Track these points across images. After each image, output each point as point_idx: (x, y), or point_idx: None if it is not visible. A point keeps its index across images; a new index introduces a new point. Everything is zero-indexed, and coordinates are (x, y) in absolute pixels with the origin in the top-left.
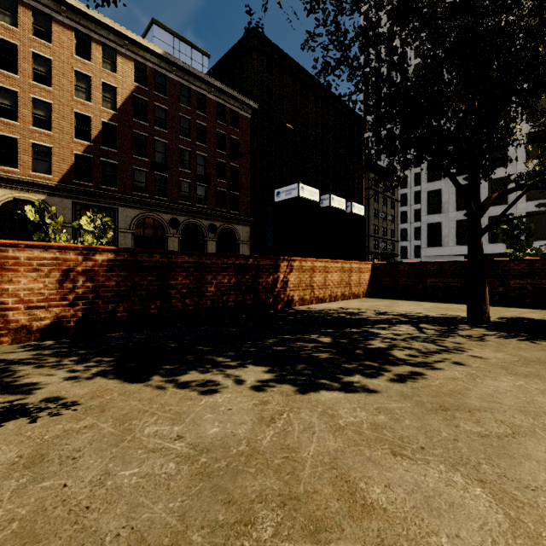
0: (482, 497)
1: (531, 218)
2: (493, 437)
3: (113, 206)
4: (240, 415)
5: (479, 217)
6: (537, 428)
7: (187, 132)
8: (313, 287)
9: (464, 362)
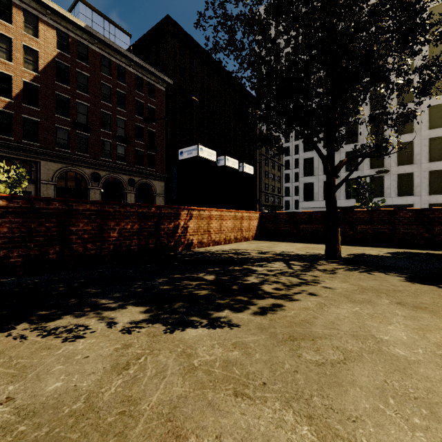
0: (307, 438)
1: (373, 181)
2: (328, 364)
3: (35, 160)
4: (94, 363)
5: (334, 176)
6: (364, 352)
7: (108, 98)
8: (210, 232)
9: (317, 292)
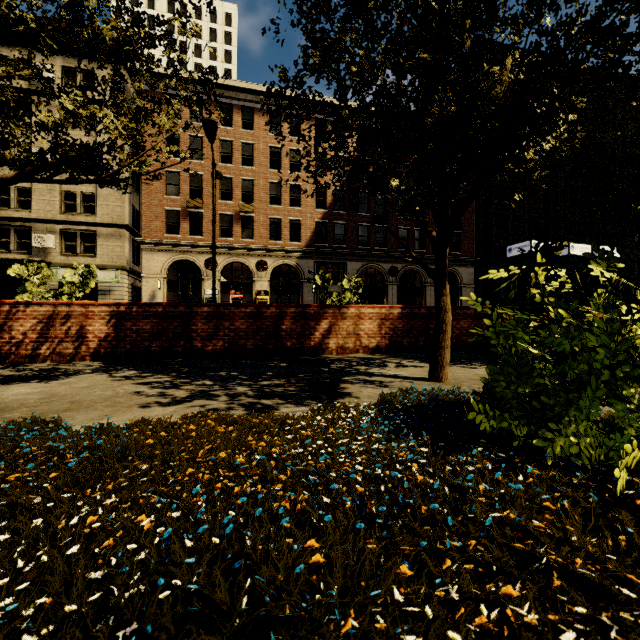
0: None
1: None
2: None
3: (343, 262)
4: None
5: None
6: None
7: None
8: None
9: None
